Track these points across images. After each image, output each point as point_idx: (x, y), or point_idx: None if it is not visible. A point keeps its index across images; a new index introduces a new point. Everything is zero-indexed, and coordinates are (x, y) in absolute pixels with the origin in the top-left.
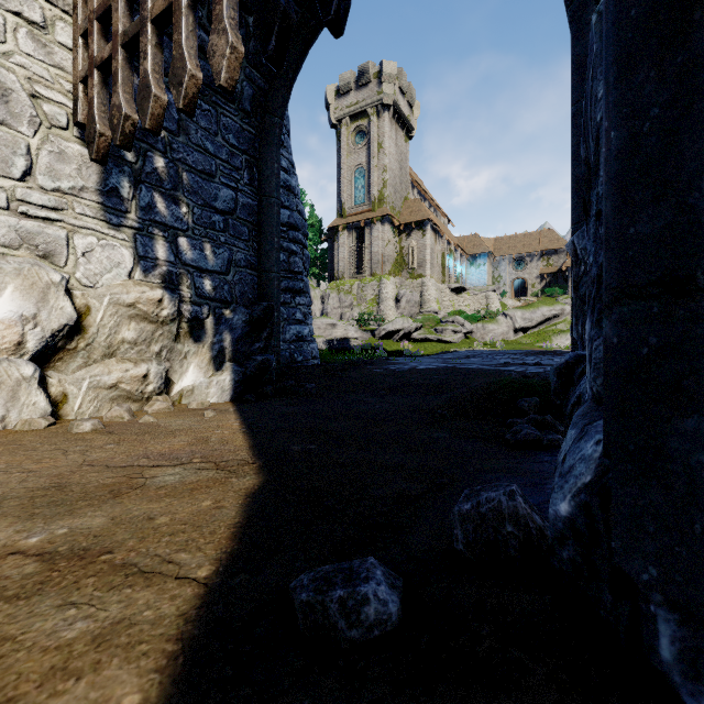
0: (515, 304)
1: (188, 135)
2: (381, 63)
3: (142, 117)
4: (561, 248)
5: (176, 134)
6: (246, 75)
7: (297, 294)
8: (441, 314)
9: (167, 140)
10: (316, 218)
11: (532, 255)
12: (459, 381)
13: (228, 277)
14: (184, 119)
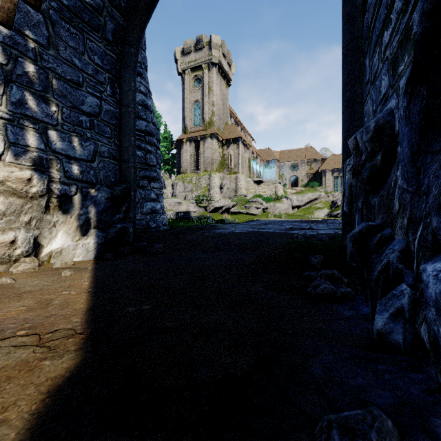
0: (292, 191)
1: (58, 50)
2: (210, 36)
3: None
4: (318, 158)
5: (46, 48)
6: (108, 12)
7: (152, 180)
8: (248, 196)
9: (38, 51)
10: (168, 133)
11: (302, 162)
12: (263, 241)
13: (93, 164)
14: (53, 37)
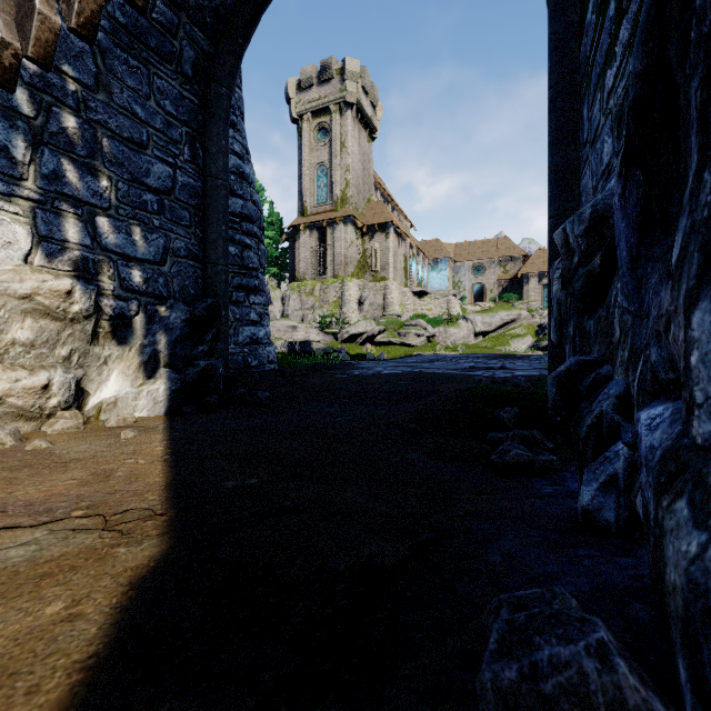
0: (474, 308)
1: (110, 94)
2: (343, 59)
3: (22, 41)
4: (517, 255)
5: (93, 90)
6: (187, 33)
7: (252, 292)
8: (404, 317)
9: (81, 95)
10: (276, 216)
11: (491, 262)
12: (426, 387)
13: (163, 268)
14: (104, 73)
